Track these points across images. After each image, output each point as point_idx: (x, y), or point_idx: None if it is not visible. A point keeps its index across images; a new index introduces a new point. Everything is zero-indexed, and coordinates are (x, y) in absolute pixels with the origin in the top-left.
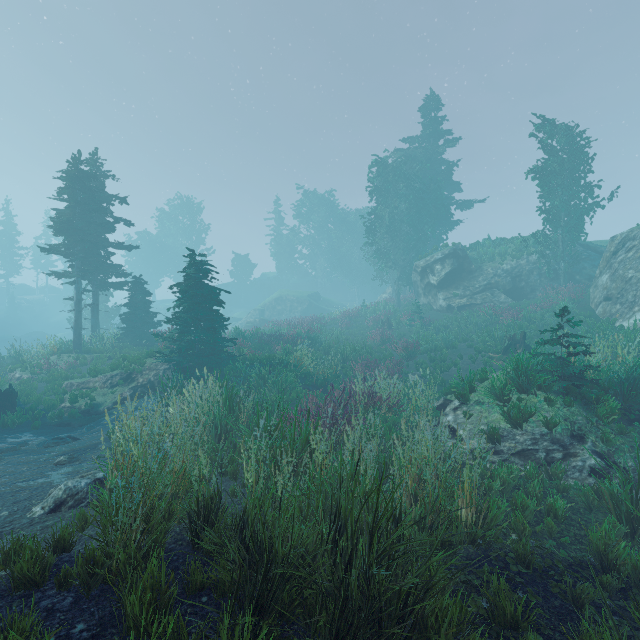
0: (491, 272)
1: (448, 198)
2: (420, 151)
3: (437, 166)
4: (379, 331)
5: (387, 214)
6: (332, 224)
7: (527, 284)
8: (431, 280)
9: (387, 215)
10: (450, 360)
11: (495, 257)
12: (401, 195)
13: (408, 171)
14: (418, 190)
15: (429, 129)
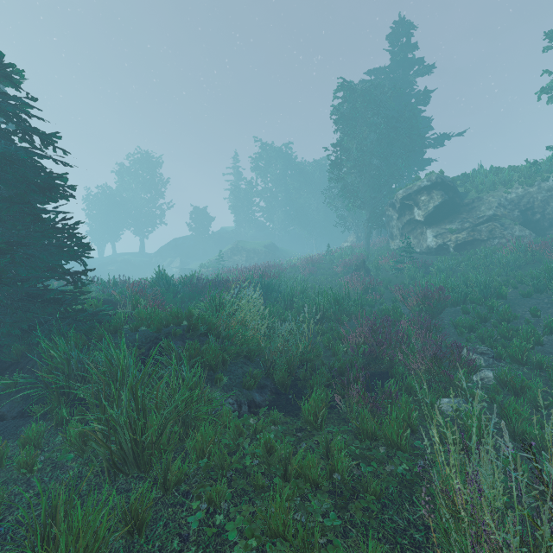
0: (494, 203)
1: (425, 127)
2: (387, 83)
3: (407, 98)
4: (355, 277)
5: (355, 146)
6: (289, 177)
7: (546, 216)
8: (415, 215)
9: (355, 147)
10: (524, 320)
11: (496, 186)
12: (371, 124)
13: (379, 96)
14: (390, 118)
15: (399, 55)
